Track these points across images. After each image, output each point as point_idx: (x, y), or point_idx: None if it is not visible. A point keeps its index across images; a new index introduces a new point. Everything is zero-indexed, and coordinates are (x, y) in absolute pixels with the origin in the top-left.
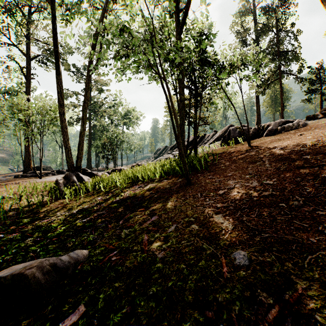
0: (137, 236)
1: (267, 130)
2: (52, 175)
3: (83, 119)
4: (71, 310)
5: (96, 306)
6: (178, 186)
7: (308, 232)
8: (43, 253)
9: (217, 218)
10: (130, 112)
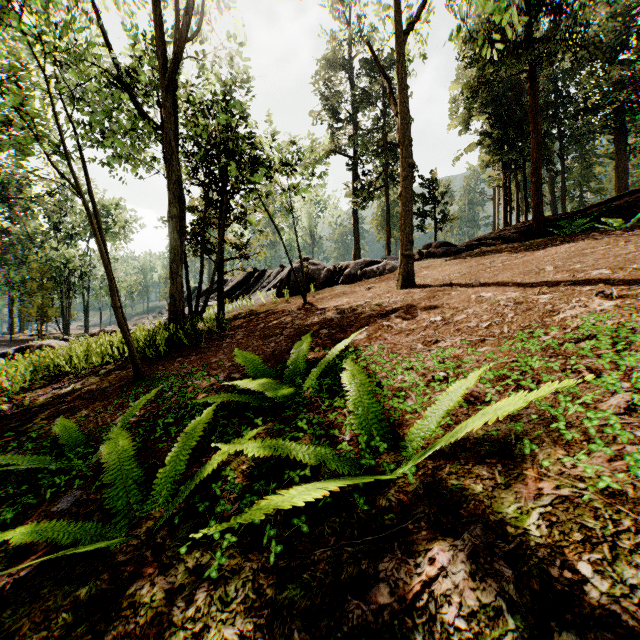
0: None
1: (343, 275)
2: None
3: None
4: None
5: None
6: (120, 385)
7: None
8: None
9: None
10: (109, 210)
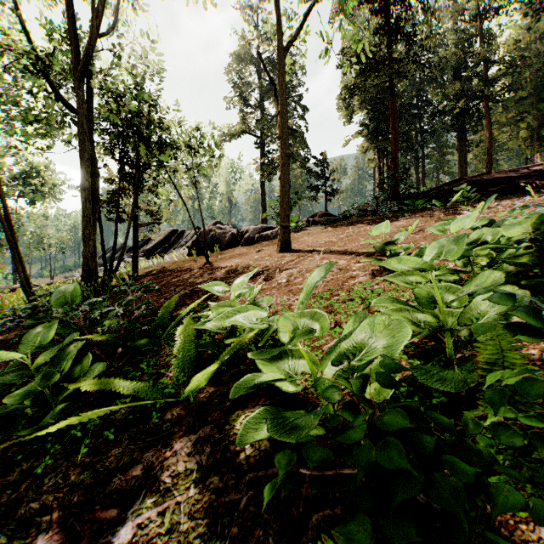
0: None
1: (243, 238)
2: None
3: None
4: None
5: None
6: None
7: None
8: None
9: None
10: (38, 172)
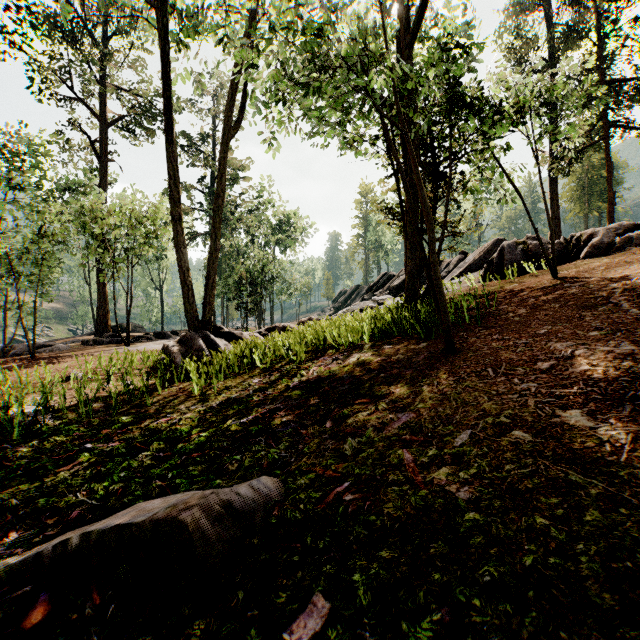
0: (384, 452)
1: (588, 245)
2: (146, 341)
3: (215, 229)
4: (295, 604)
5: (356, 601)
6: (427, 356)
7: None
8: (183, 481)
9: (570, 418)
10: (288, 221)
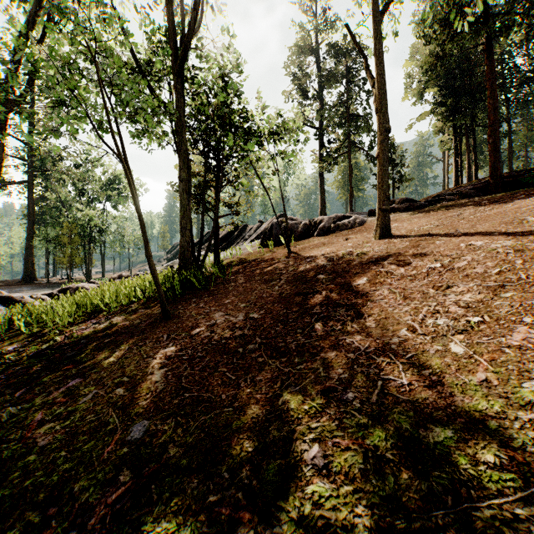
0: (29, 415)
1: (318, 228)
2: None
3: None
4: None
5: None
6: (150, 322)
7: (229, 386)
8: None
9: (157, 375)
10: (120, 178)
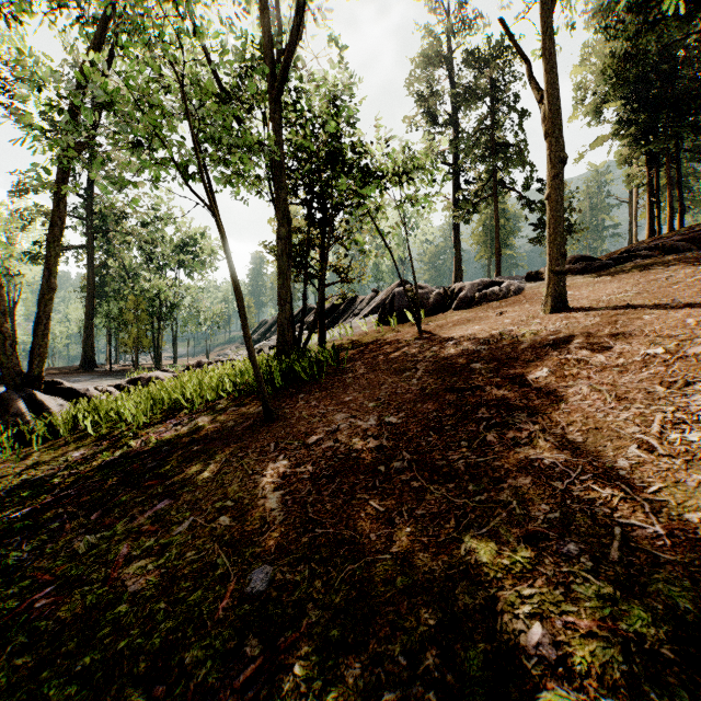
0: (111, 547)
1: (457, 298)
2: None
3: (50, 264)
4: None
5: None
6: (248, 425)
7: (377, 521)
8: None
9: (271, 500)
10: (196, 239)
